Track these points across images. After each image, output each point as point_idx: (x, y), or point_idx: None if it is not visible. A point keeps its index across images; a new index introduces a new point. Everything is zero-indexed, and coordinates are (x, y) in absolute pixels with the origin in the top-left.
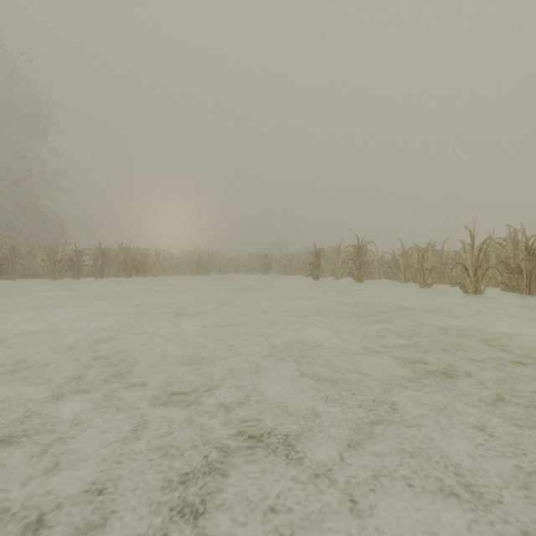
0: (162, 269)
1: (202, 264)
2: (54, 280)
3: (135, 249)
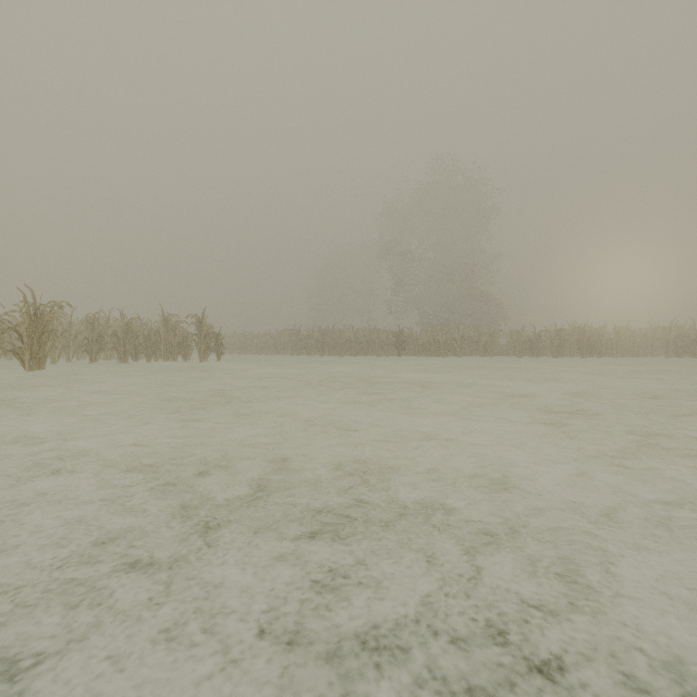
0: (620, 349)
1: (682, 342)
2: (519, 357)
3: (589, 329)
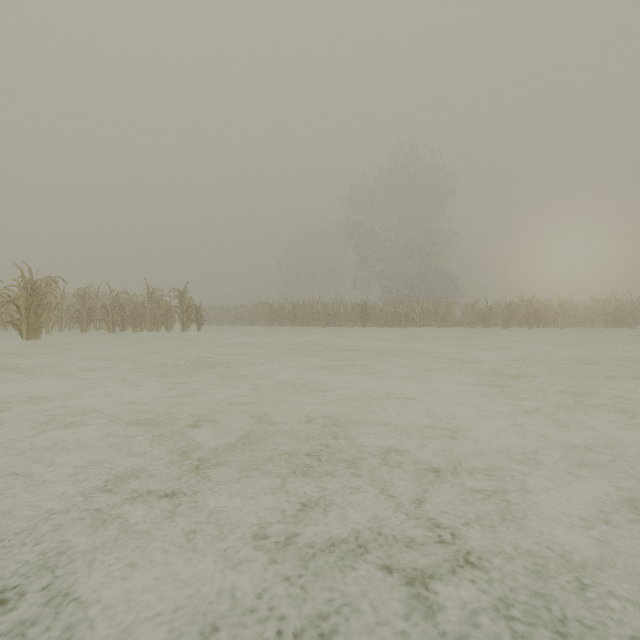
0: (564, 320)
1: (620, 314)
2: (473, 328)
3: (536, 302)
